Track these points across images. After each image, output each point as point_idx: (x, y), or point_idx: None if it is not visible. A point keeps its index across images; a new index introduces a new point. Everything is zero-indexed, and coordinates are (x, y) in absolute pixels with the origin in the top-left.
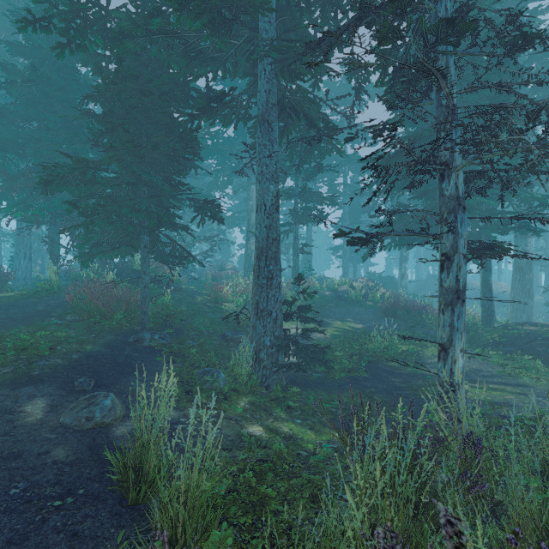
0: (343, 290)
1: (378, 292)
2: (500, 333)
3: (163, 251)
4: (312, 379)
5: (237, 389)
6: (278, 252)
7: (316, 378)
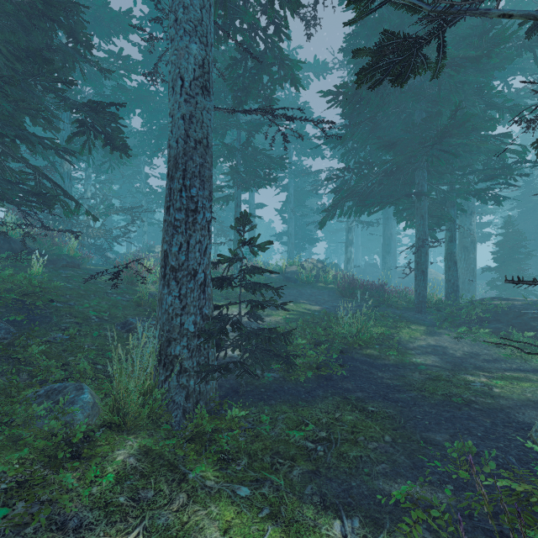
0: (292, 271)
1: (330, 273)
2: (483, 307)
3: (6, 180)
4: (264, 384)
5: (117, 422)
6: (206, 166)
7: (271, 382)
